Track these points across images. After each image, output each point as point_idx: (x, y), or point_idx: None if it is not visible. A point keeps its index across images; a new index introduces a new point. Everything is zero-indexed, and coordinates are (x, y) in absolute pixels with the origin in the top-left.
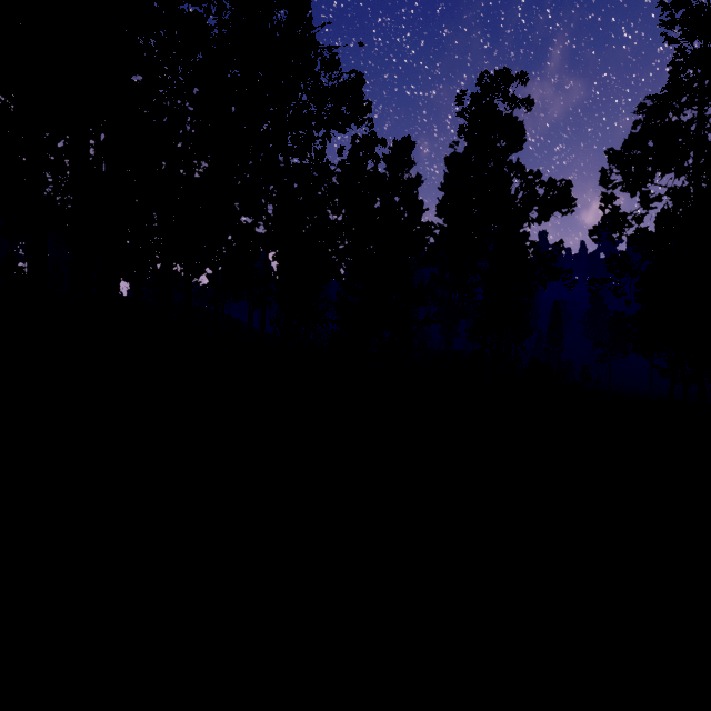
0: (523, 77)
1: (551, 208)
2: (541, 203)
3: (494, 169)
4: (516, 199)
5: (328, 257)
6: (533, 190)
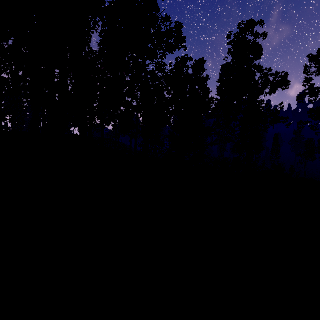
0: (261, 22)
1: (277, 86)
2: (271, 84)
3: (247, 69)
4: (258, 83)
5: (165, 114)
6: (267, 78)
